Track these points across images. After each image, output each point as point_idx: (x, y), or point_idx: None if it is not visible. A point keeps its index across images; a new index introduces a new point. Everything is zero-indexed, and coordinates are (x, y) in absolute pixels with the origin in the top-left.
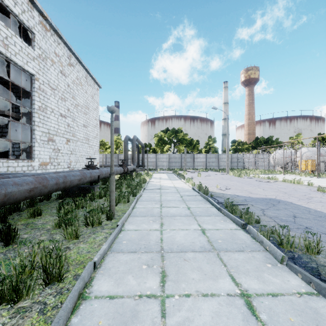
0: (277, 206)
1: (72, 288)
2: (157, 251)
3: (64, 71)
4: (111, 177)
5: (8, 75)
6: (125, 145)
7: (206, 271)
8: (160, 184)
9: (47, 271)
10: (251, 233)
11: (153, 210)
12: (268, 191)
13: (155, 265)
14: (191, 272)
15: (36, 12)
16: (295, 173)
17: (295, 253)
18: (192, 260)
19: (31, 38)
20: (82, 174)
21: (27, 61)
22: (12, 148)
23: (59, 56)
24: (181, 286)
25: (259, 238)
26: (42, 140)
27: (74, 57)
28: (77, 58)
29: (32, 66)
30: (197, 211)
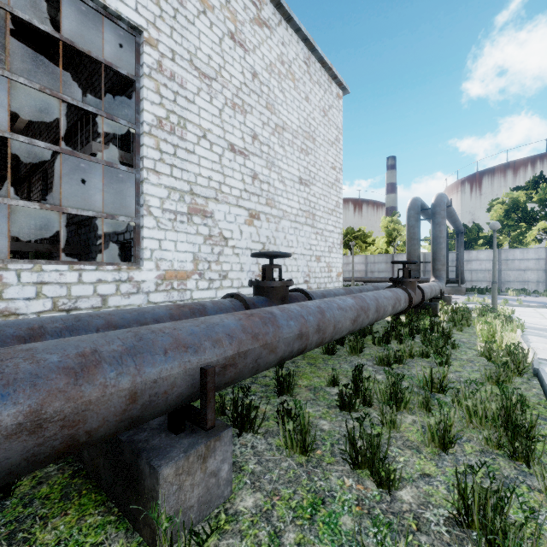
0: None
1: None
2: None
3: (243, 35)
4: None
5: None
6: (409, 224)
7: None
8: None
9: None
10: None
11: None
12: None
13: None
14: None
15: None
16: None
17: None
18: None
19: None
20: None
21: None
22: None
23: None
24: None
25: None
26: (169, 212)
27: (272, 5)
28: (279, 8)
29: (133, 5)
30: None
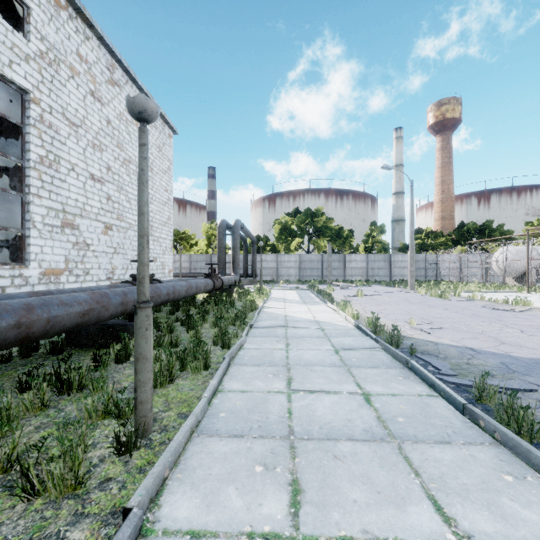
0: None
1: None
2: None
3: (100, 92)
4: (138, 315)
5: None
6: (219, 237)
7: None
8: (284, 313)
9: None
10: None
11: (266, 405)
12: (538, 336)
13: None
14: None
15: None
16: None
17: None
18: None
19: (22, 16)
20: (95, 298)
21: (10, 61)
22: None
23: (88, 63)
24: None
25: None
26: (48, 225)
27: (121, 69)
28: (127, 72)
29: (23, 74)
30: (397, 414)
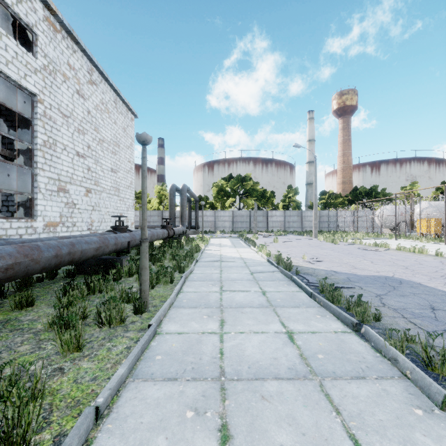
0: (400, 290)
1: None
2: (213, 378)
3: (83, 91)
4: (142, 246)
5: (0, 96)
6: (170, 198)
7: (304, 426)
8: (220, 253)
9: None
10: (372, 340)
11: (208, 296)
12: (379, 264)
13: (210, 411)
14: (276, 428)
15: (40, 3)
16: (412, 237)
17: None
18: (277, 399)
19: (32, 41)
20: (101, 240)
21: (25, 75)
22: (6, 202)
23: (75, 70)
24: None
25: (388, 352)
26: (49, 190)
27: (98, 72)
28: (101, 74)
29: (33, 82)
30: (277, 298)
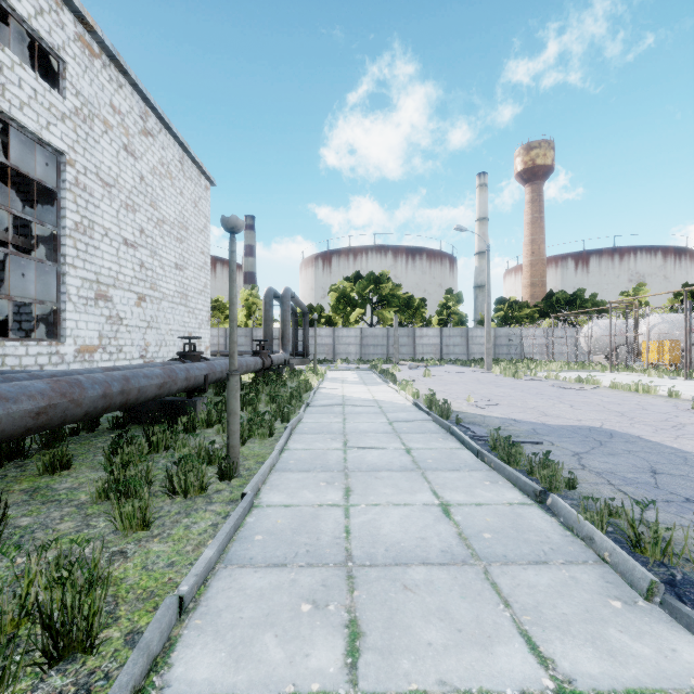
0: (610, 446)
1: (117, 671)
2: (336, 564)
3: (133, 145)
4: (230, 381)
5: (9, 154)
6: (266, 309)
7: (461, 622)
8: (342, 393)
9: (55, 628)
10: (561, 514)
11: (326, 456)
12: (582, 410)
13: (333, 603)
14: (423, 623)
15: (70, 14)
16: (635, 369)
17: (674, 569)
18: (425, 589)
19: (57, 72)
20: (167, 373)
21: (48, 123)
22: (18, 315)
23: (121, 114)
24: (399, 665)
25: (582, 529)
26: (83, 298)
27: (155, 116)
28: (161, 119)
29: (59, 134)
30: (428, 458)
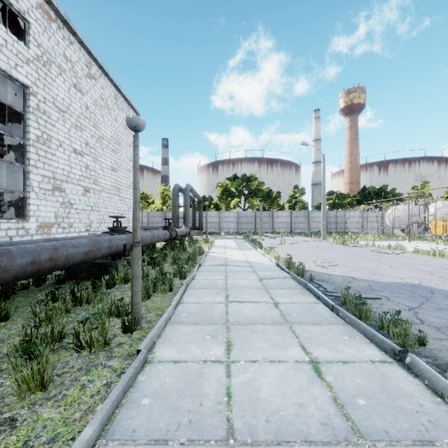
0: (435, 301)
1: None
2: (218, 441)
3: (81, 85)
4: (133, 250)
5: None
6: (173, 198)
7: None
8: (225, 256)
9: None
10: (425, 376)
11: (212, 309)
12: (400, 269)
13: None
14: None
15: None
16: (426, 239)
17: None
18: None
19: (24, 29)
20: (92, 243)
21: (16, 64)
22: None
23: (71, 62)
24: None
25: None
26: (43, 189)
27: (97, 65)
28: (101, 68)
29: (25, 73)
30: (292, 312)
